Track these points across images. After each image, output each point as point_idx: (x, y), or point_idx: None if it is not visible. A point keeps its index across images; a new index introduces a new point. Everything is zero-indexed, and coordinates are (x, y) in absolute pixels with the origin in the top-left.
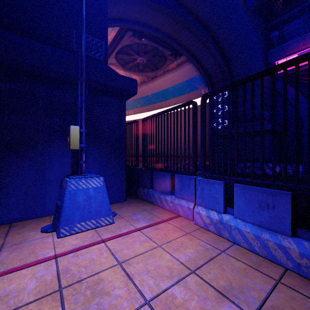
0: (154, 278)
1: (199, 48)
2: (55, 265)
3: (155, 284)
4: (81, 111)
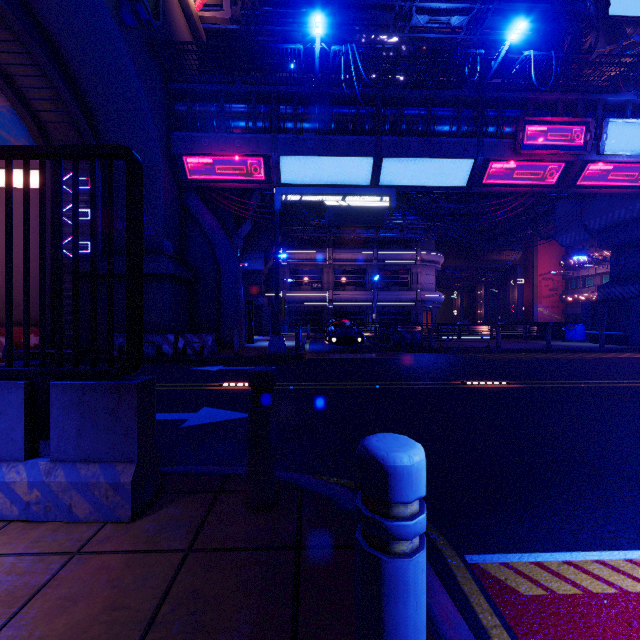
0: None
1: (2, 37)
2: None
3: None
4: None
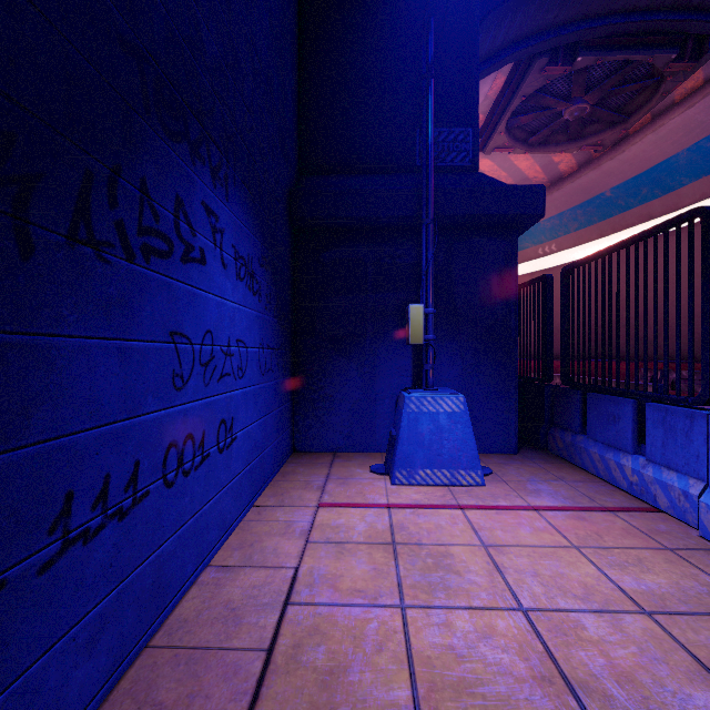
0: (547, 587)
1: None
2: (388, 516)
3: (545, 594)
4: (427, 276)
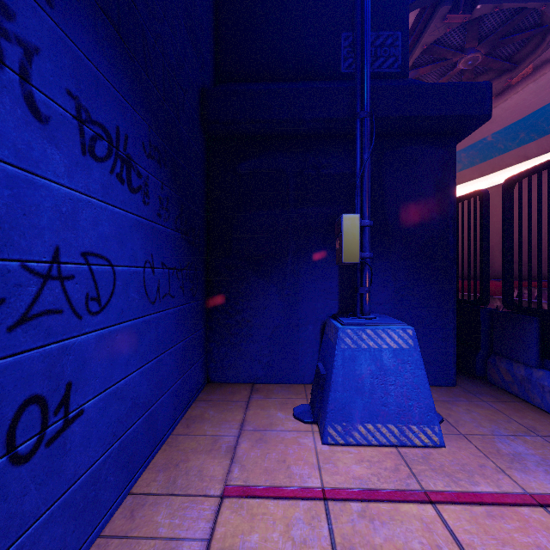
0: None
1: None
2: (327, 524)
3: None
4: (362, 181)
